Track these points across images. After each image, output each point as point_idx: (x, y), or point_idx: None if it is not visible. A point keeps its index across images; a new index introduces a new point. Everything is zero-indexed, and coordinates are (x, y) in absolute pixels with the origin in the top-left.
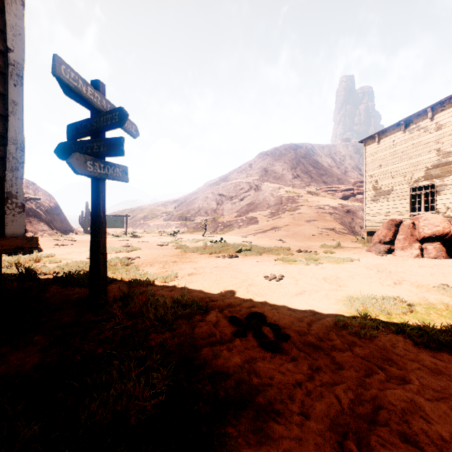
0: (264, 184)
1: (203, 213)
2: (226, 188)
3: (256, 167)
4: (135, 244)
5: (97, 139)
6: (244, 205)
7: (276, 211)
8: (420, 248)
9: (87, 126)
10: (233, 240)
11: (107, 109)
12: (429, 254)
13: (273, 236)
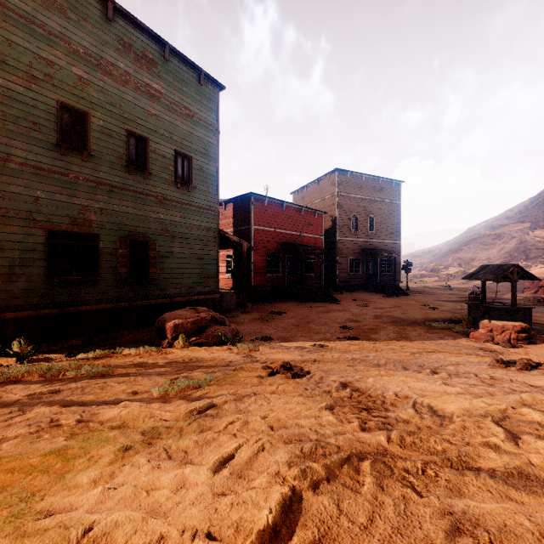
0: (531, 233)
1: (456, 265)
2: (483, 240)
3: (532, 210)
4: (405, 286)
5: (407, 268)
6: (500, 257)
7: (531, 264)
8: (536, 290)
9: (405, 266)
10: (461, 286)
11: (408, 263)
12: (537, 293)
13: (498, 285)
